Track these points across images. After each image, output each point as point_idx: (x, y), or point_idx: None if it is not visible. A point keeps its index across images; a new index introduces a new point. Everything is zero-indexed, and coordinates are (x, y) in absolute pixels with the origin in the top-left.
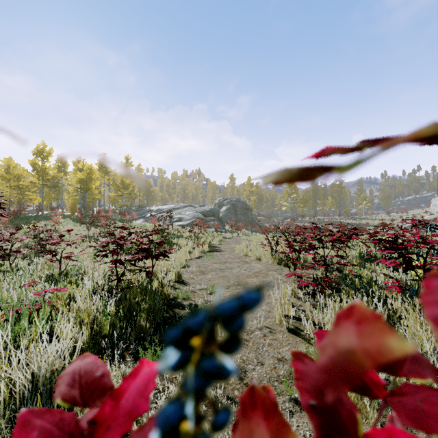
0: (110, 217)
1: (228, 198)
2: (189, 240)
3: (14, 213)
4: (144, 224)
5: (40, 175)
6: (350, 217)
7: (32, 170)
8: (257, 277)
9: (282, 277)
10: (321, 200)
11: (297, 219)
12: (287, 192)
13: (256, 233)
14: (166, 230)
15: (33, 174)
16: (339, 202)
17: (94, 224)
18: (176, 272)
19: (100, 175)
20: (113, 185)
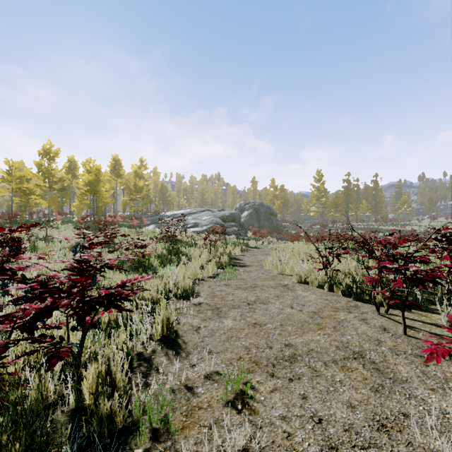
0: (120, 222)
1: (250, 202)
2: (204, 250)
3: (8, 218)
4: (154, 230)
5: (45, 177)
6: (388, 224)
7: (38, 172)
8: (323, 330)
9: (375, 332)
10: (354, 204)
11: (327, 225)
12: (316, 196)
13: (283, 241)
14: (178, 237)
15: (39, 177)
16: (374, 206)
17: (97, 230)
18: (163, 318)
19: (112, 178)
20: (126, 189)
